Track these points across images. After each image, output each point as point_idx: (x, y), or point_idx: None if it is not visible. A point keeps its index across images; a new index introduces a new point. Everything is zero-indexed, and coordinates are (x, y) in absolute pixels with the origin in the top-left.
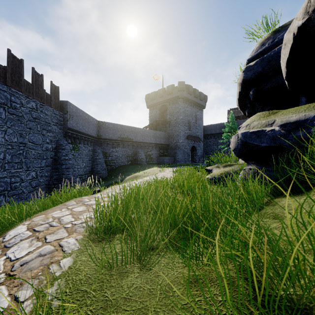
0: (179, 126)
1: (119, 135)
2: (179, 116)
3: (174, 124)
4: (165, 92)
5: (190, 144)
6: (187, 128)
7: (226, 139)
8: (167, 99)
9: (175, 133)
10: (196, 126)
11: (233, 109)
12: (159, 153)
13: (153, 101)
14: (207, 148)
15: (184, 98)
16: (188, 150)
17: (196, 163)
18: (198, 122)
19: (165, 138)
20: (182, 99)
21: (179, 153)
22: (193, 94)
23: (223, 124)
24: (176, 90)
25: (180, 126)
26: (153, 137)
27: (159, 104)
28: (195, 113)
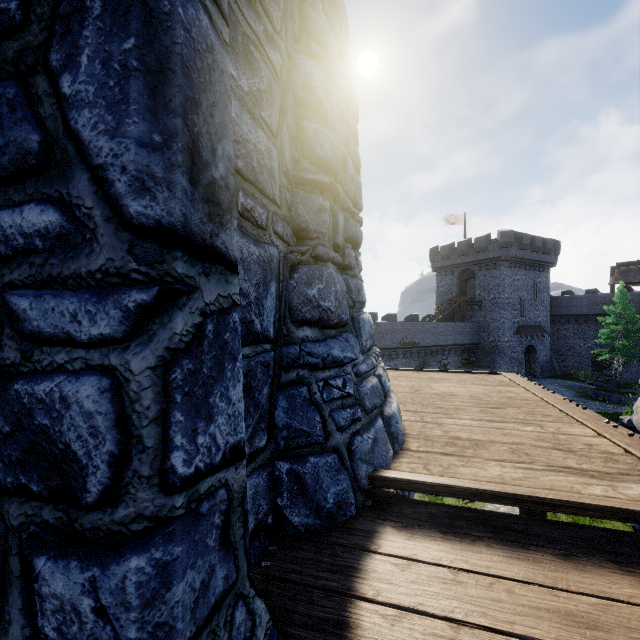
0: (502, 312)
1: (400, 339)
2: (501, 294)
3: (491, 307)
4: (470, 248)
5: (523, 343)
6: (517, 314)
7: (607, 339)
8: (475, 261)
9: (492, 324)
10: (536, 305)
11: (625, 263)
12: (460, 360)
13: (445, 260)
14: (560, 342)
15: (511, 259)
16: (520, 354)
17: (535, 377)
18: (540, 296)
19: (472, 332)
20: (507, 261)
21: (502, 363)
22: (529, 247)
23: (599, 296)
24: (495, 246)
25: (504, 312)
26: (452, 333)
27: (458, 267)
28: (533, 281)
